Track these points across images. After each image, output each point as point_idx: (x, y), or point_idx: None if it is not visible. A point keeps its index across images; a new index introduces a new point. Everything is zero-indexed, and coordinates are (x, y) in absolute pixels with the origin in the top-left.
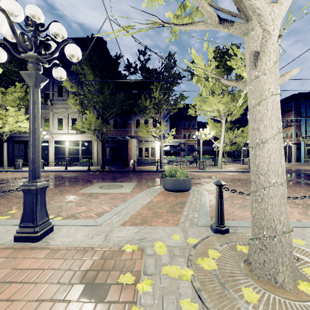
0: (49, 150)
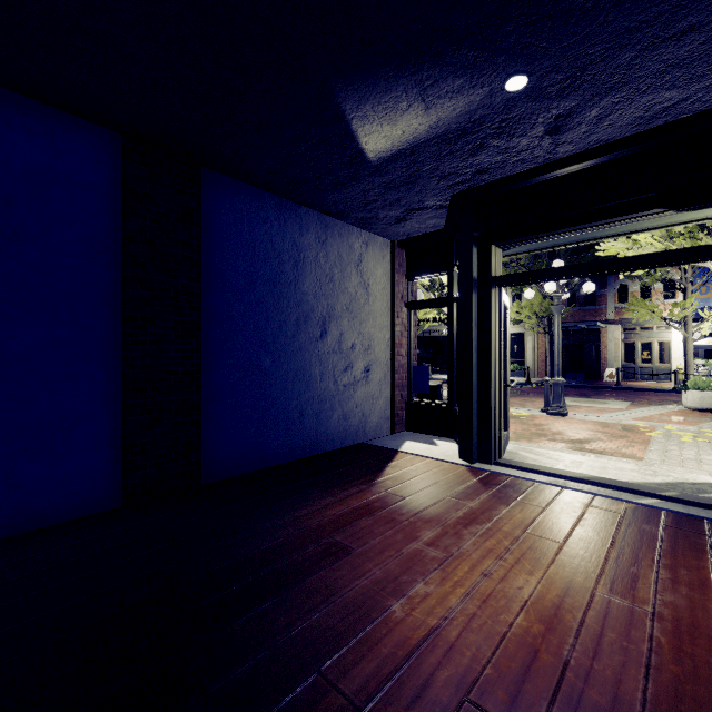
0: None
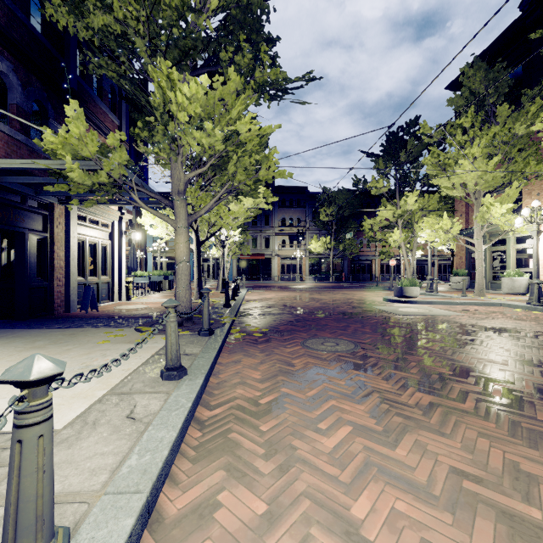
0: None
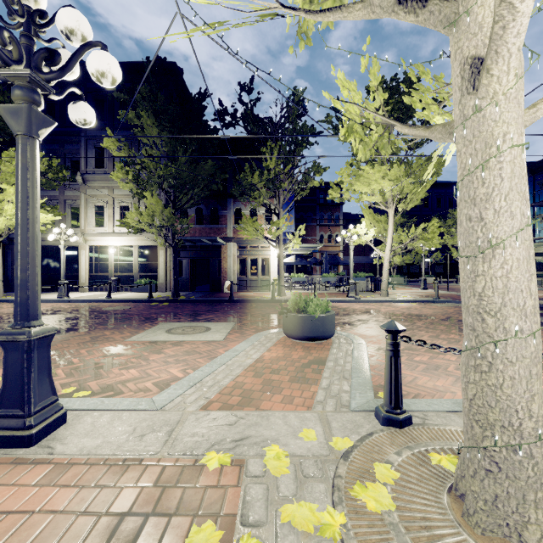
0: (80, 264)
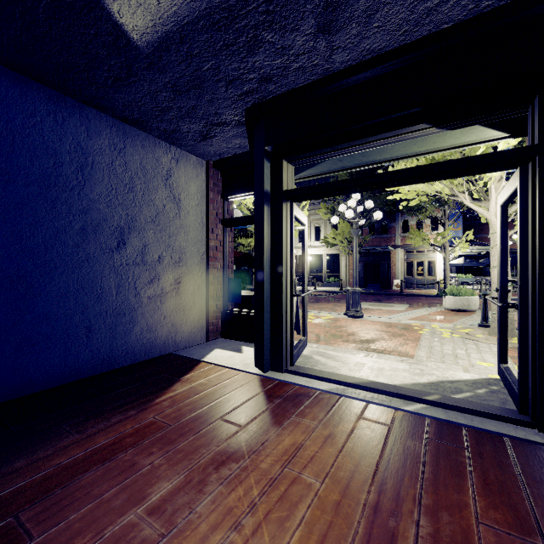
0: None
